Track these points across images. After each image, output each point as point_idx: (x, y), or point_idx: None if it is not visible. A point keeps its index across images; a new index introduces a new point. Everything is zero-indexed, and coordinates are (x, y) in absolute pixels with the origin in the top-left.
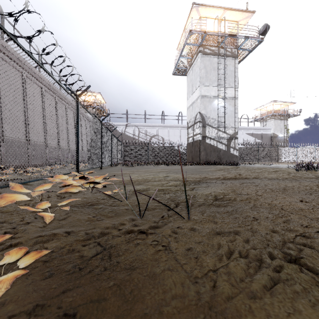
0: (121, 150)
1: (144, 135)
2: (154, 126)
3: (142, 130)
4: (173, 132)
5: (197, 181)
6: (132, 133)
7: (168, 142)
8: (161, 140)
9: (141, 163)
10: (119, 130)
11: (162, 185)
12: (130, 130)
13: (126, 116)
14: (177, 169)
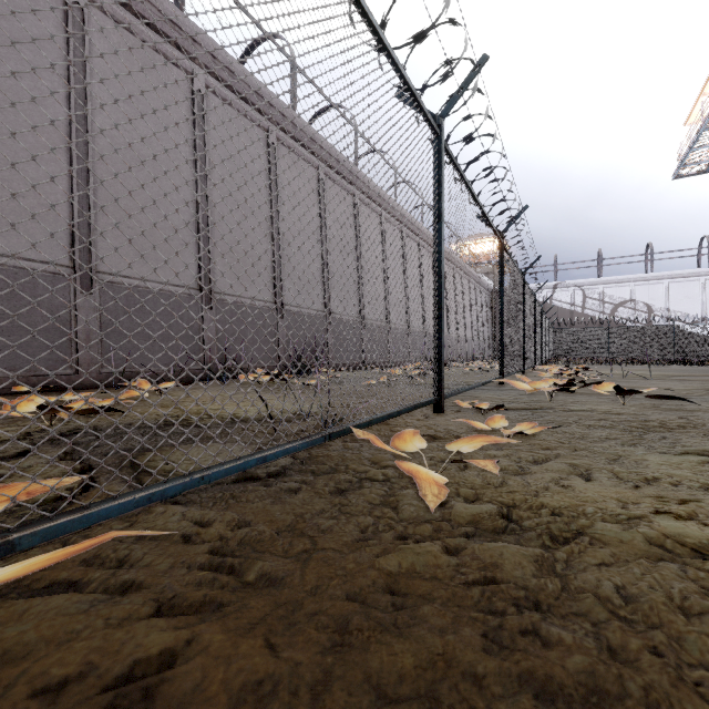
0: (551, 338)
1: (596, 304)
2: (624, 281)
3: (591, 293)
4: (679, 289)
5: (684, 376)
6: (568, 302)
7: (664, 315)
8: (643, 310)
9: (598, 360)
10: (539, 298)
11: (638, 375)
12: (564, 295)
13: (555, 270)
14: (672, 369)
